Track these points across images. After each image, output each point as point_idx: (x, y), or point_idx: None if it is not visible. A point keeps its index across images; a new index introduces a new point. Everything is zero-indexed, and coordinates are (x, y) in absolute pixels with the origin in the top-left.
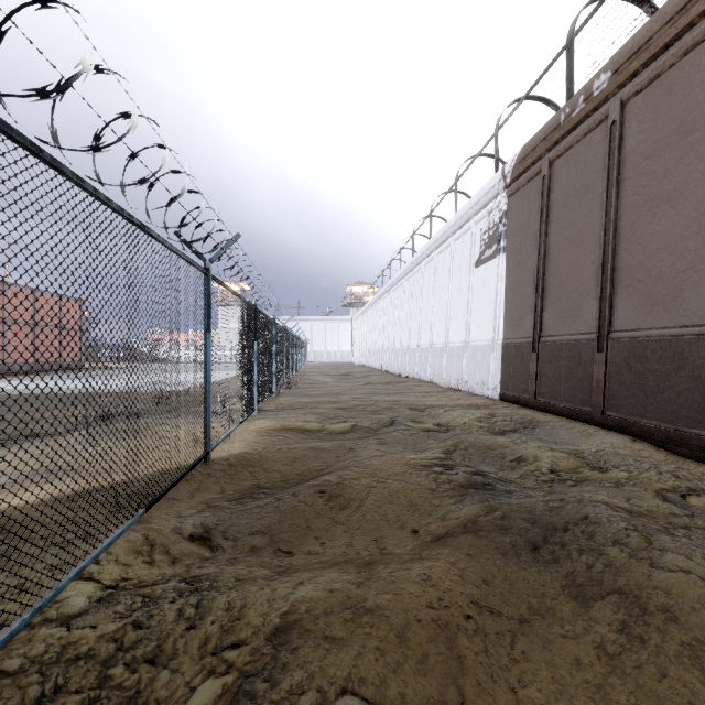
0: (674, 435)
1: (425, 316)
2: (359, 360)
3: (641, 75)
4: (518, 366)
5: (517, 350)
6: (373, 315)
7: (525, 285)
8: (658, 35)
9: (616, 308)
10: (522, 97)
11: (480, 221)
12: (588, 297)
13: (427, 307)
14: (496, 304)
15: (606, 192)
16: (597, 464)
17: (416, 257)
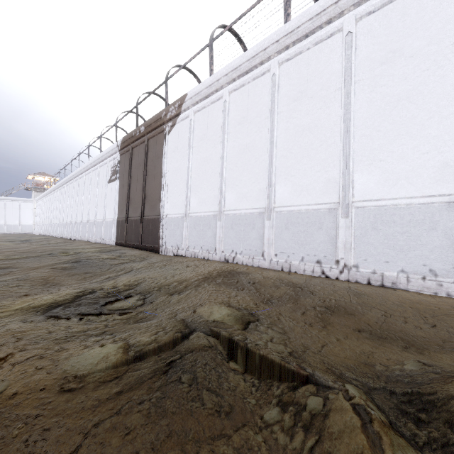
0: (153, 248)
1: (86, 204)
2: (40, 231)
3: (151, 133)
4: (121, 230)
5: (121, 223)
6: (52, 199)
7: (125, 196)
8: (153, 124)
9: (145, 208)
10: (124, 115)
11: (111, 161)
12: (140, 204)
13: (87, 199)
14: (115, 202)
15: (144, 168)
16: (124, 256)
17: (81, 169)
